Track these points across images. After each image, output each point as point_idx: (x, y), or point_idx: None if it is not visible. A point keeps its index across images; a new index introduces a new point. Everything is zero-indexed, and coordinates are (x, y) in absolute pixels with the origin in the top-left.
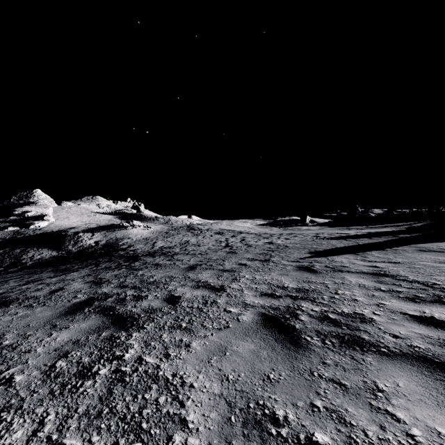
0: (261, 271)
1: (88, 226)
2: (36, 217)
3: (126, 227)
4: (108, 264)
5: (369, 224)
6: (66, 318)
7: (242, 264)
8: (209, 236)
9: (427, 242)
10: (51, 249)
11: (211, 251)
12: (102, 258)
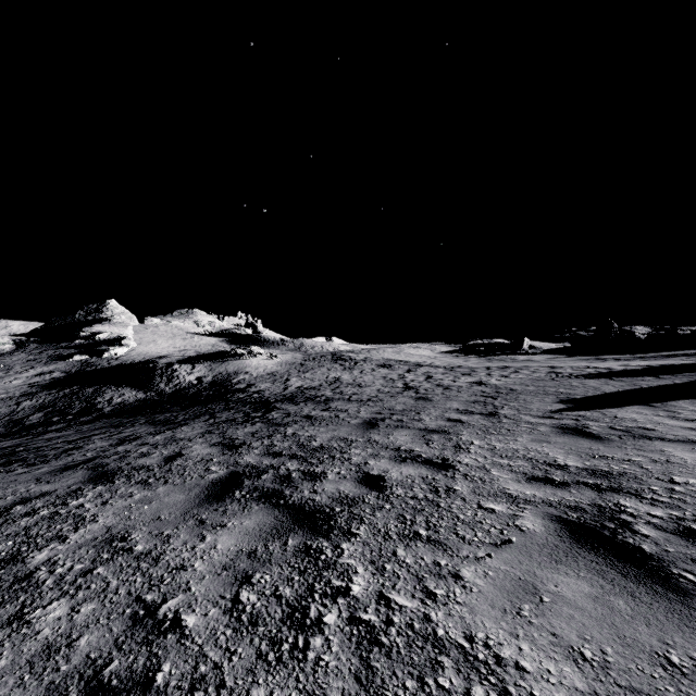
0: (496, 434)
1: (184, 354)
2: (111, 340)
3: (241, 356)
4: (230, 414)
5: (635, 351)
6: (213, 508)
7: (453, 420)
8: (370, 371)
9: None
10: (136, 389)
11: (385, 396)
12: (214, 404)
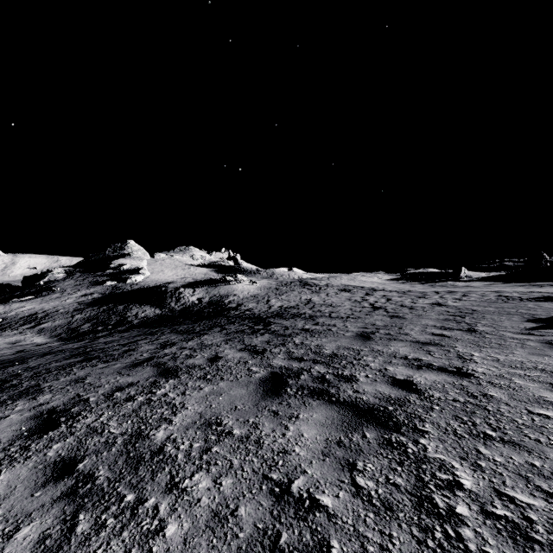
0: (490, 347)
1: (185, 280)
2: (132, 270)
3: (229, 282)
4: (236, 327)
5: None
6: (277, 402)
7: (438, 335)
8: (334, 294)
9: None
10: (154, 307)
11: (360, 314)
12: (217, 318)
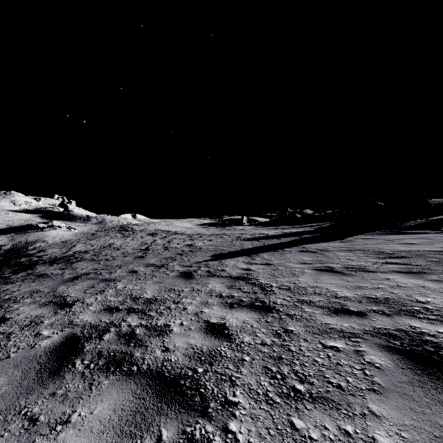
0: (141, 279)
1: None
2: None
3: (43, 229)
4: None
5: (295, 224)
6: None
7: (133, 271)
8: (139, 238)
9: (316, 242)
10: None
11: (121, 256)
12: None
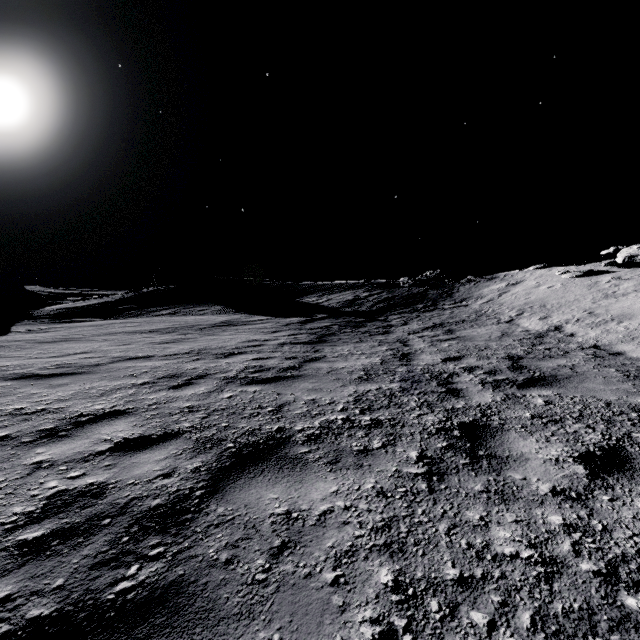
0: None
1: None
2: None
3: None
4: None
5: None
6: (223, 571)
7: None
8: None
9: None
10: None
11: None
12: None
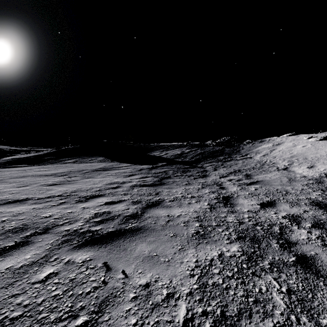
0: None
1: None
2: None
3: None
4: None
5: None
6: None
7: None
8: None
9: None
10: None
11: None
12: None
